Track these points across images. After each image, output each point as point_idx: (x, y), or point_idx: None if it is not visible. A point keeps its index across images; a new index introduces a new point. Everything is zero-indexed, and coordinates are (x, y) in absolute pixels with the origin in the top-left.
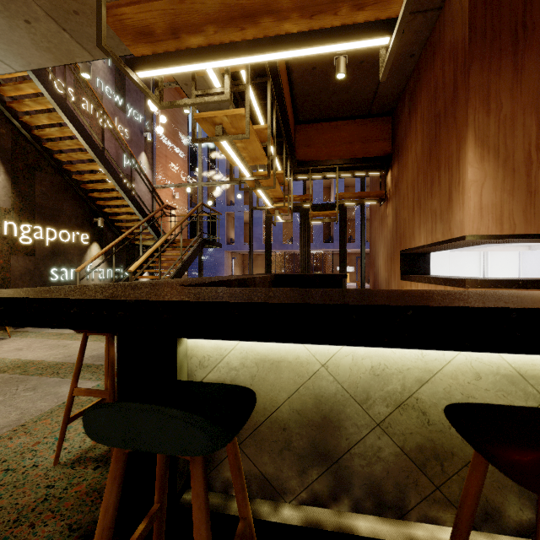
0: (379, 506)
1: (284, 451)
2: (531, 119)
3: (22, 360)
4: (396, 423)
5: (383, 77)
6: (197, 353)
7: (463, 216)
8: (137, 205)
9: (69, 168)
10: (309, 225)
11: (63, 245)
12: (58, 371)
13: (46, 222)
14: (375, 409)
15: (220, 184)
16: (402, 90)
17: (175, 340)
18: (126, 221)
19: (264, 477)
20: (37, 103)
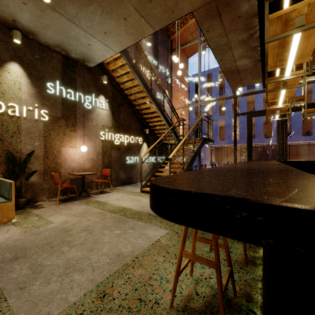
0: None
1: None
2: None
3: (121, 207)
4: None
5: None
6: None
7: None
8: (167, 119)
9: (134, 103)
10: (286, 123)
11: (131, 144)
12: (141, 217)
13: (125, 132)
14: None
15: (213, 102)
16: None
17: None
18: (158, 130)
19: None
20: (123, 70)
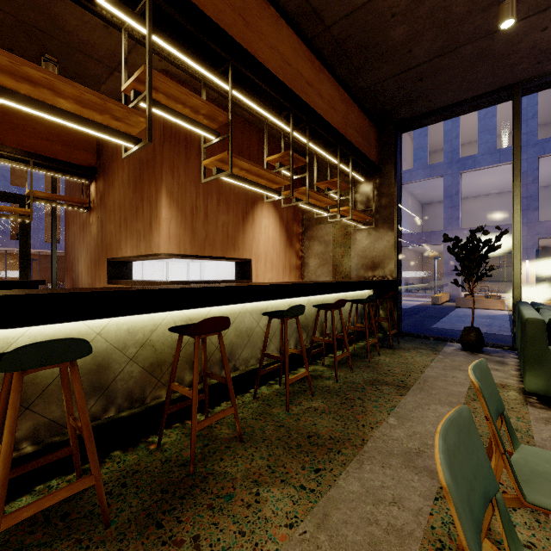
0: (132, 403)
1: None
2: (193, 189)
3: None
4: (141, 355)
5: (126, 157)
6: None
7: (160, 240)
8: None
9: None
10: None
11: None
12: None
13: None
14: (129, 351)
15: None
16: None
17: None
18: None
19: (52, 421)
20: None
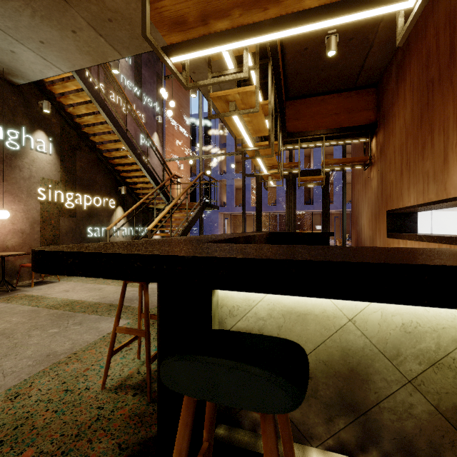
0: None
1: (310, 399)
2: None
3: (69, 300)
4: (430, 381)
5: (401, 41)
6: (227, 303)
7: None
8: (152, 175)
9: (101, 147)
10: (294, 189)
11: (96, 209)
12: (97, 310)
13: (84, 190)
14: (406, 366)
15: (217, 156)
16: (389, 62)
17: (210, 291)
18: (142, 189)
19: (290, 420)
20: (78, 97)
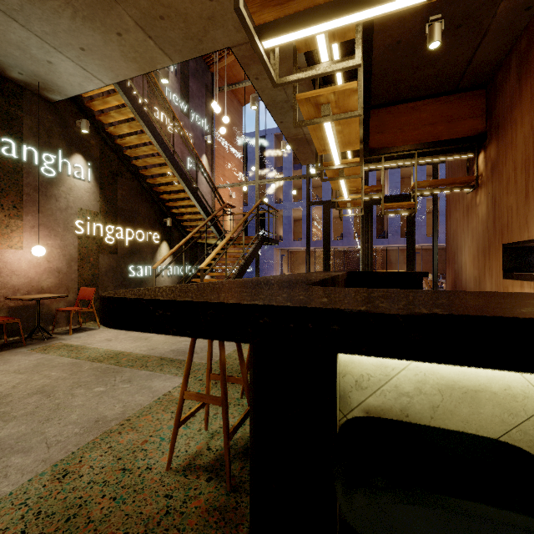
0: None
1: None
2: None
3: (113, 351)
4: None
5: None
6: (351, 371)
7: None
8: (202, 205)
9: (144, 172)
10: (371, 219)
11: (139, 244)
12: (146, 364)
13: (126, 223)
14: None
15: (277, 181)
16: (506, 55)
17: (334, 354)
18: (189, 221)
19: None
20: (120, 114)
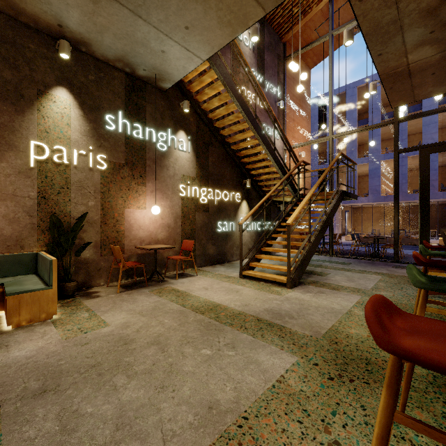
0: None
1: None
2: None
3: (211, 302)
4: None
5: None
6: None
7: None
8: (279, 164)
9: (229, 140)
10: None
11: (224, 203)
12: (245, 325)
13: (215, 185)
14: None
15: (354, 132)
16: None
17: None
18: (264, 181)
19: None
20: (212, 89)
